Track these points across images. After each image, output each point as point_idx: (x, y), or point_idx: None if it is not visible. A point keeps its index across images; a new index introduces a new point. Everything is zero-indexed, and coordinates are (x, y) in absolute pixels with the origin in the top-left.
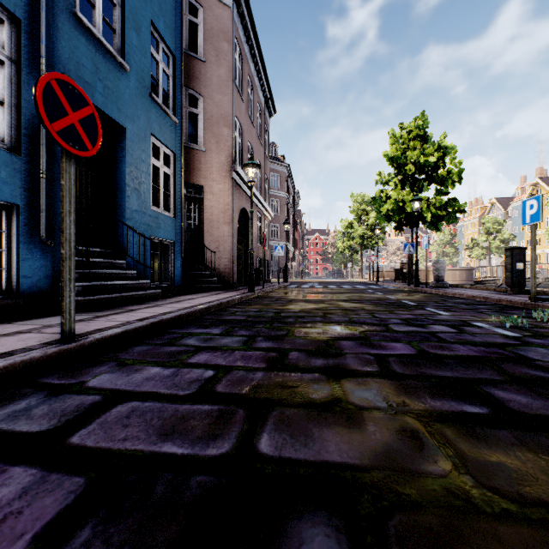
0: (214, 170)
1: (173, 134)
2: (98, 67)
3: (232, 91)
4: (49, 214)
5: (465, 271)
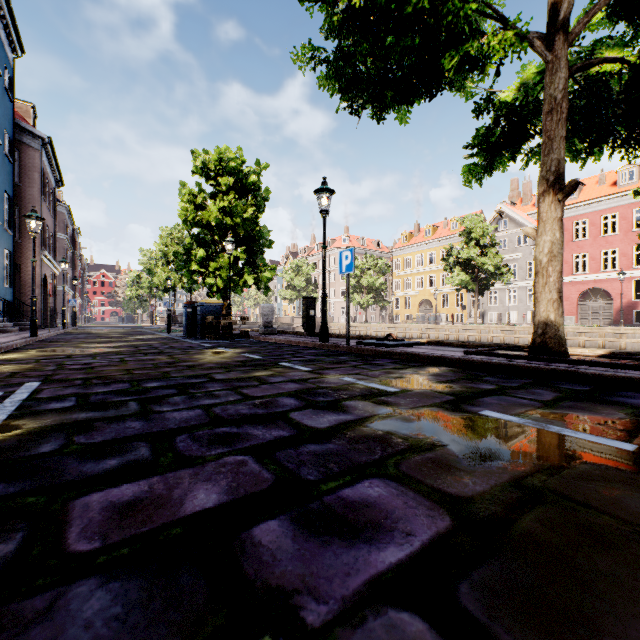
0: (29, 254)
1: (10, 241)
2: None
3: (42, 203)
4: None
5: None
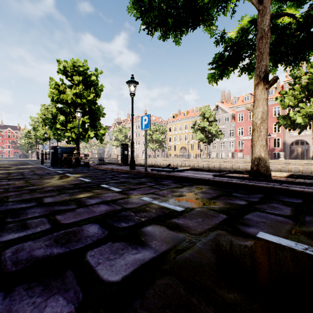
0: None
1: None
2: None
3: None
4: None
5: None
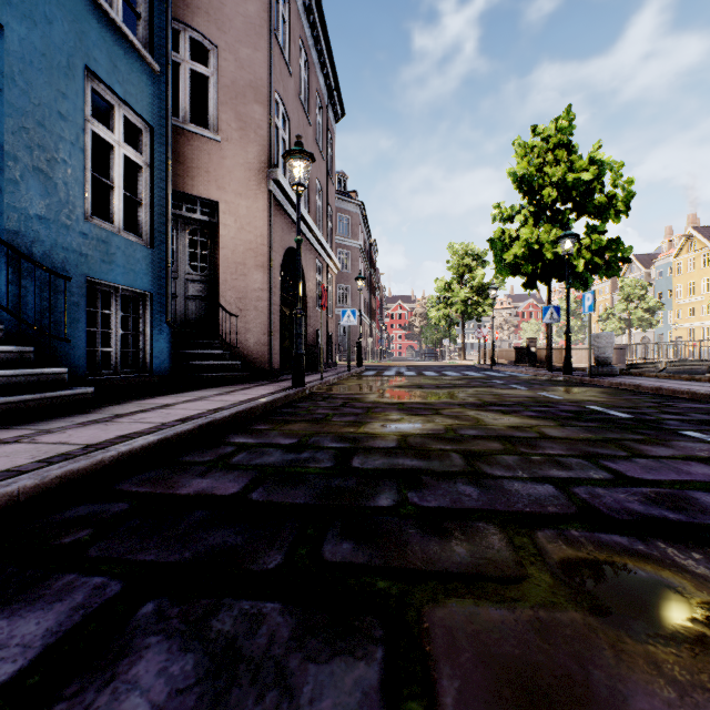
0: (238, 175)
1: (148, 89)
2: None
3: (270, 45)
4: None
5: (615, 350)
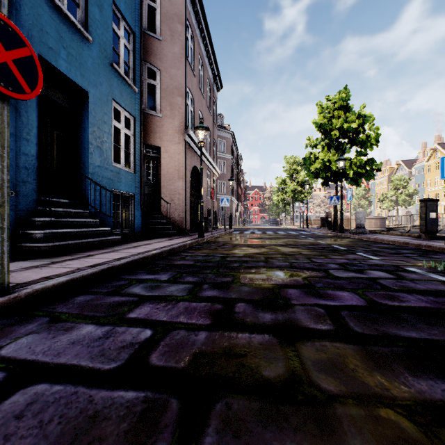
0: (170, 133)
1: (133, 100)
2: (61, 35)
3: (185, 66)
4: (12, 166)
5: (379, 220)
